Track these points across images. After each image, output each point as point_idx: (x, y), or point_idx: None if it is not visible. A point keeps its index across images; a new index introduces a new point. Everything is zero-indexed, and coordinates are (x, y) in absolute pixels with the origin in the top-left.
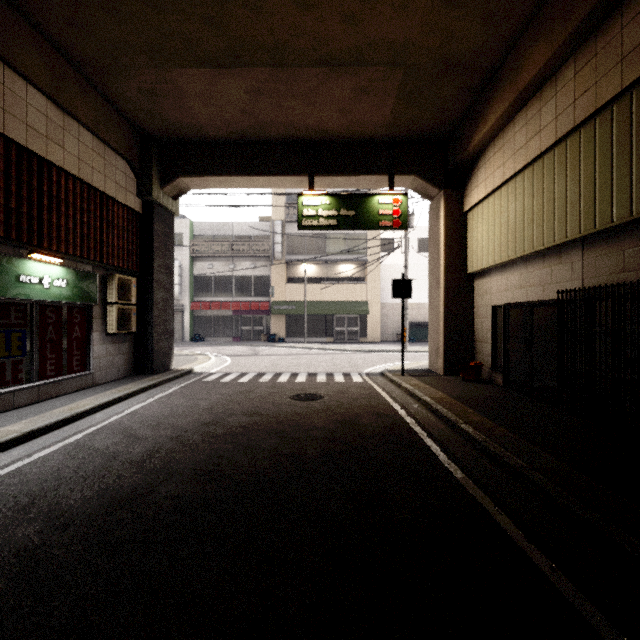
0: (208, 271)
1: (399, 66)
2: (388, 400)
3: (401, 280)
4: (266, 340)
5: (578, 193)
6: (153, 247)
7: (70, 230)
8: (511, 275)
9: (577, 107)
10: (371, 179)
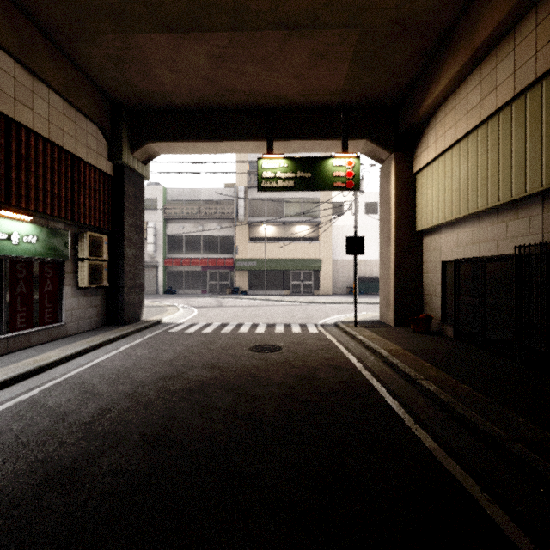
0: (179, 232)
1: (355, 28)
2: (344, 352)
3: (354, 237)
4: (230, 293)
5: (539, 146)
6: (124, 207)
7: (40, 189)
8: (462, 231)
9: (539, 58)
10: (326, 143)
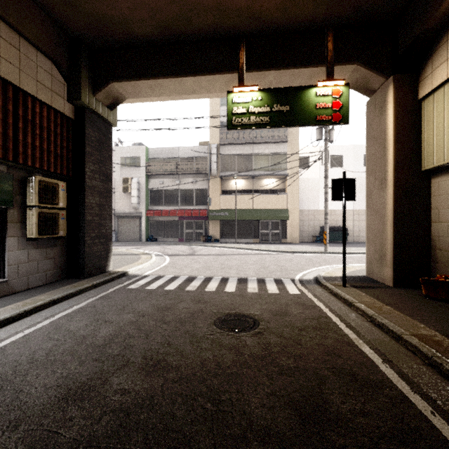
0: (160, 186)
1: None
2: (350, 335)
3: (343, 179)
4: (204, 240)
5: None
6: (85, 152)
7: None
8: None
9: None
10: (306, 73)
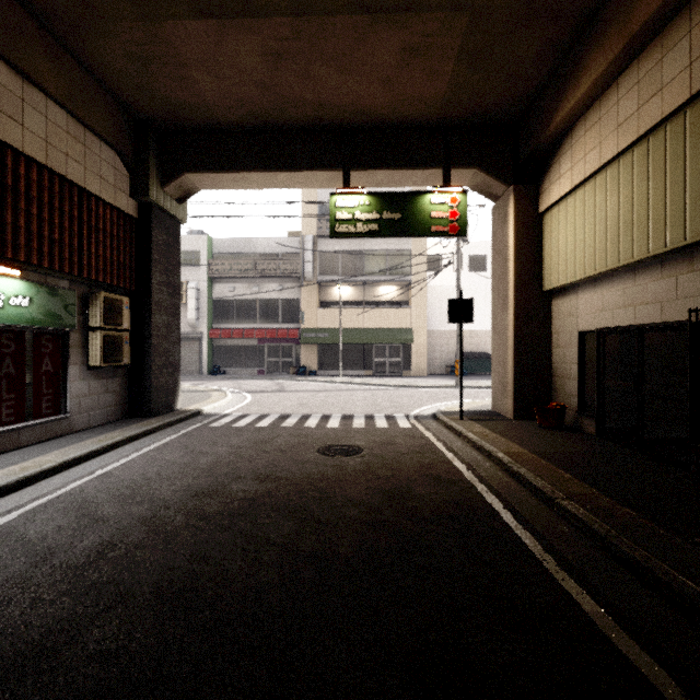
0: (229, 294)
1: (463, 11)
2: (448, 456)
3: (459, 299)
4: (295, 373)
5: None
6: (151, 260)
7: (33, 233)
8: (609, 290)
9: None
10: (421, 174)
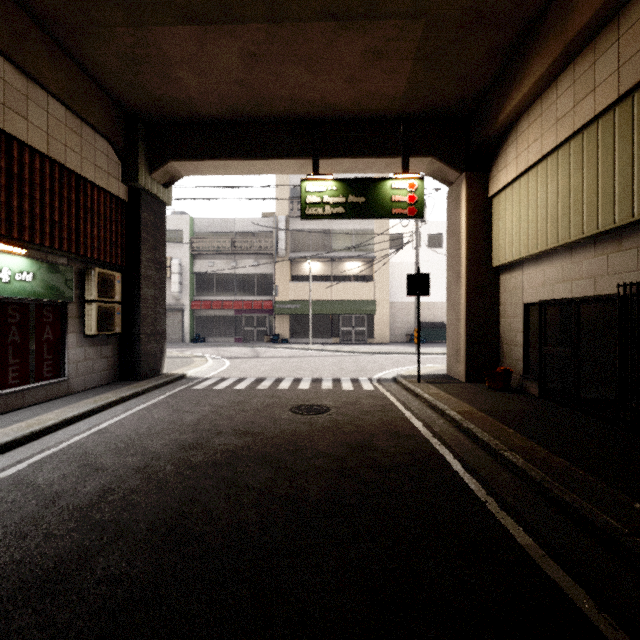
0: (209, 269)
1: (419, 19)
2: (406, 414)
3: (417, 275)
4: (269, 341)
5: None
6: (140, 239)
7: (36, 215)
8: (549, 267)
9: None
10: (383, 162)
